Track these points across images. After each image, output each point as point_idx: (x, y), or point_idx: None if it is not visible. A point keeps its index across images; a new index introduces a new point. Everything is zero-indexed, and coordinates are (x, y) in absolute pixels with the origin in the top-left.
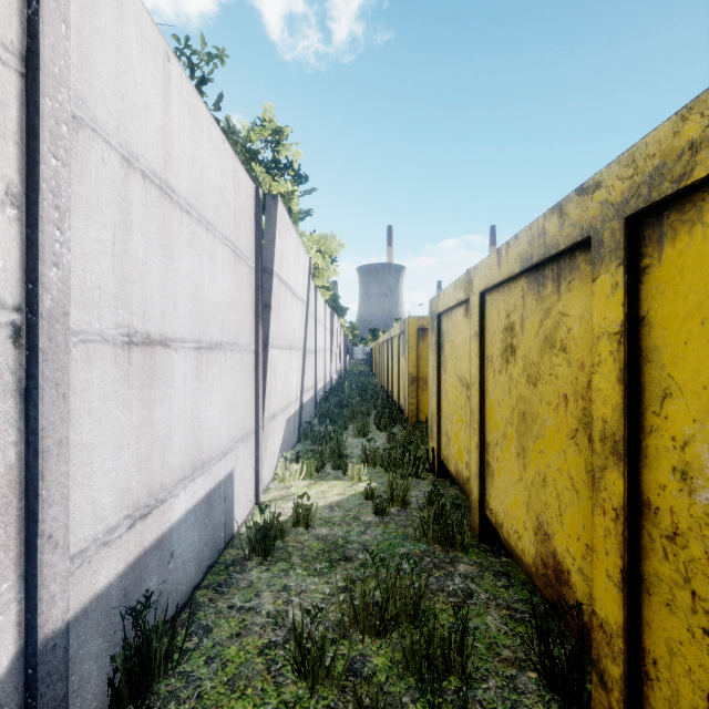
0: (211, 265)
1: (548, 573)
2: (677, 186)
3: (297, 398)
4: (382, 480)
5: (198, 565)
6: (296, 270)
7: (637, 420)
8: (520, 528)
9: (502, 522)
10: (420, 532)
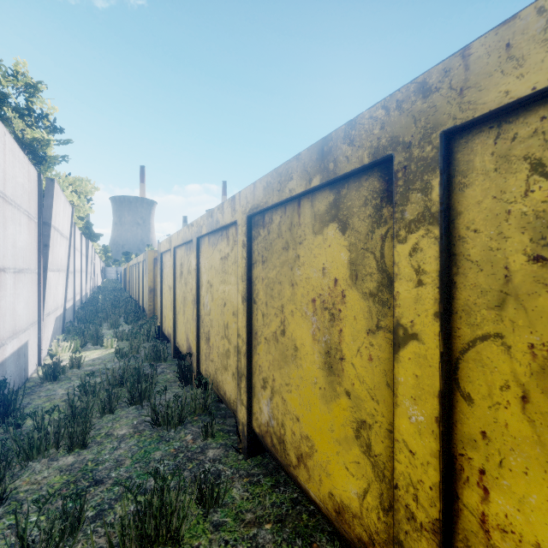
0: (19, 227)
1: (189, 352)
2: (201, 234)
3: (62, 305)
4: (127, 346)
5: (15, 384)
6: (63, 219)
7: (200, 293)
8: (184, 342)
9: (180, 344)
10: (145, 358)
